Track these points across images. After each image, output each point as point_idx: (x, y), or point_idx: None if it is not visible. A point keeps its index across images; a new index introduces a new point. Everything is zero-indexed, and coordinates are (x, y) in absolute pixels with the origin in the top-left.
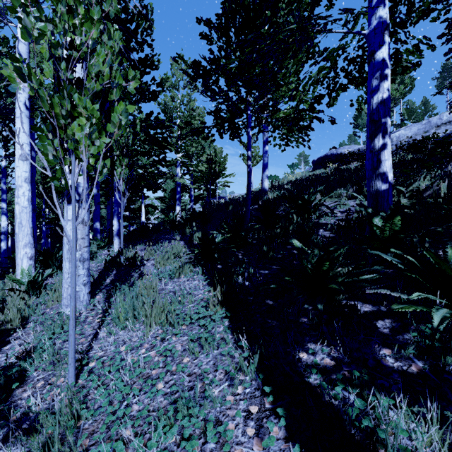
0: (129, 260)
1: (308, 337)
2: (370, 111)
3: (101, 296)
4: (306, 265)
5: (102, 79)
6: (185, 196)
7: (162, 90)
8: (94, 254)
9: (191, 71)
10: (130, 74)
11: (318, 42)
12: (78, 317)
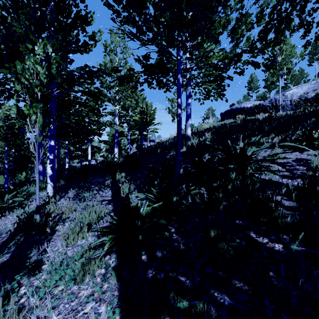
0: (39, 225)
1: None
2: None
3: None
4: None
5: None
6: (124, 139)
7: (94, 43)
8: (23, 202)
9: (113, 0)
10: None
11: None
12: None
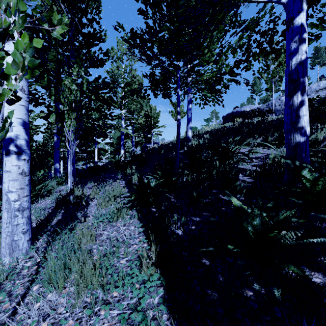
0: (76, 200)
1: (260, 324)
2: (289, 72)
3: (38, 245)
4: (247, 226)
5: (8, 12)
6: (128, 142)
7: (108, 58)
8: (51, 191)
9: (130, 38)
10: (55, 18)
11: (241, 12)
12: (14, 267)
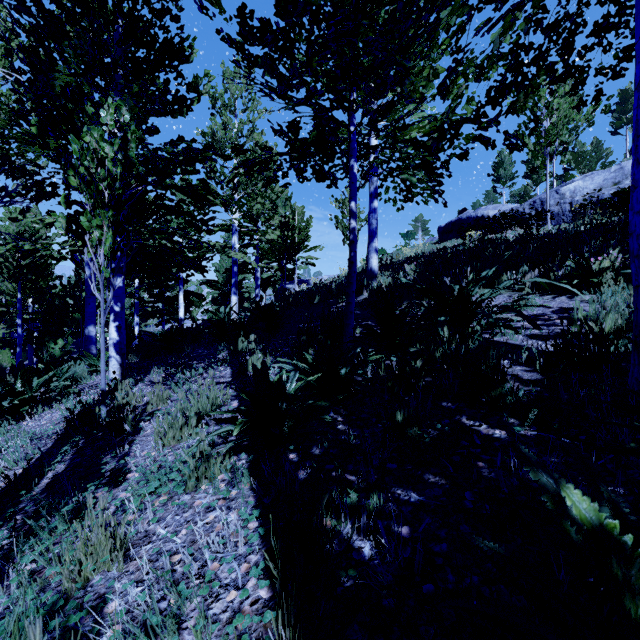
0: (110, 420)
1: None
2: None
3: None
4: (638, 612)
5: None
6: (249, 279)
7: (197, 97)
8: (67, 390)
9: (238, 33)
10: None
11: None
12: None
